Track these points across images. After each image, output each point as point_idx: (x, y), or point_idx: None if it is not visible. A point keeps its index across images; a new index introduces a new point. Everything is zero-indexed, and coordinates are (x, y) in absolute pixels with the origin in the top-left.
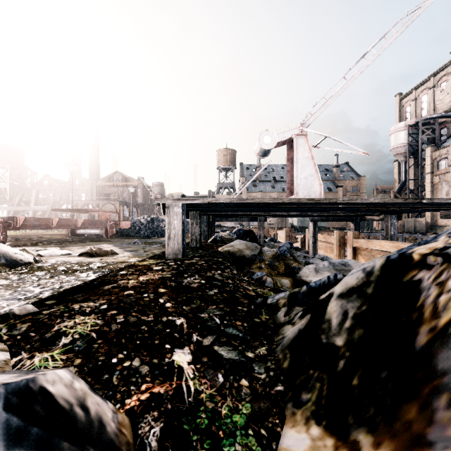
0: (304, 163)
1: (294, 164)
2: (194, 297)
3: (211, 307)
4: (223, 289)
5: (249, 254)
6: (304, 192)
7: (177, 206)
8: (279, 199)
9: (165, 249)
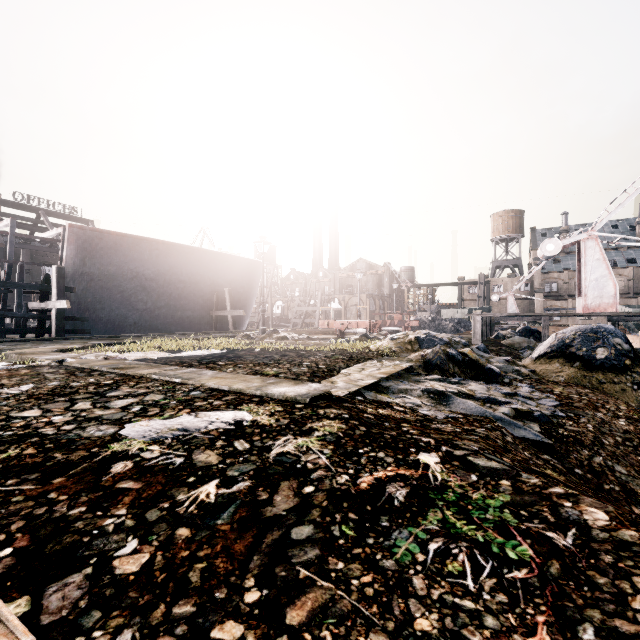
0: (593, 266)
1: (582, 267)
2: (495, 351)
3: (502, 353)
4: (506, 351)
5: (524, 345)
6: (593, 293)
7: (478, 317)
8: (539, 314)
9: (472, 339)
